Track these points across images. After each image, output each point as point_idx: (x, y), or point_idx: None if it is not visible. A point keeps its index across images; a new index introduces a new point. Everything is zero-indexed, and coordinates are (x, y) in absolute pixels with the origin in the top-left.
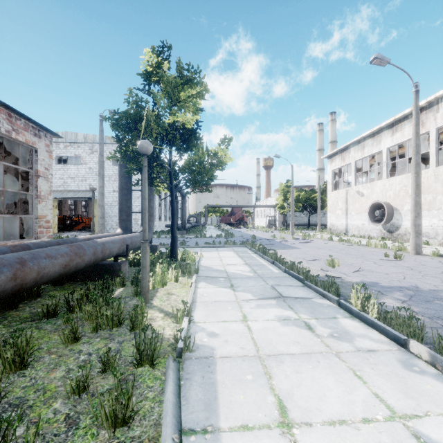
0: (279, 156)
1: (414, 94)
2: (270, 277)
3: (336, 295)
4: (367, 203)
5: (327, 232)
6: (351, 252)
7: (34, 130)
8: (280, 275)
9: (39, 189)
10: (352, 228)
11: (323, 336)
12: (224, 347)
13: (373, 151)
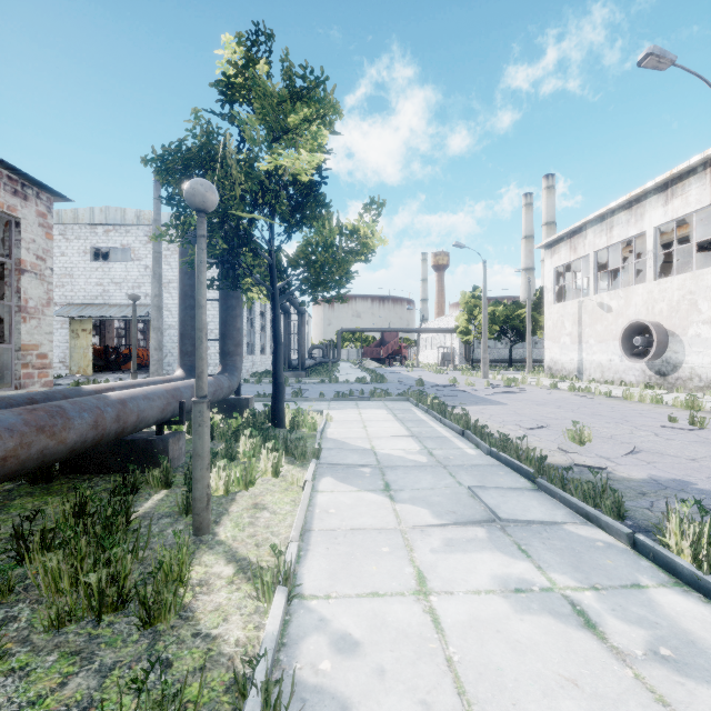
0: (463, 245)
1: None
2: (463, 467)
3: (614, 515)
4: (617, 323)
5: (545, 374)
6: (601, 412)
7: (14, 184)
8: (481, 462)
9: (23, 295)
10: (590, 368)
11: (634, 655)
12: (376, 698)
13: (629, 233)
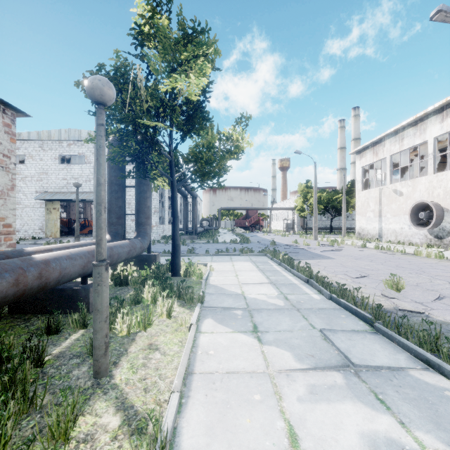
0: (301, 152)
1: None
2: (312, 310)
3: None
4: (407, 203)
5: (356, 237)
6: (402, 265)
7: None
8: (325, 306)
9: None
10: (387, 233)
11: None
12: None
13: (415, 142)
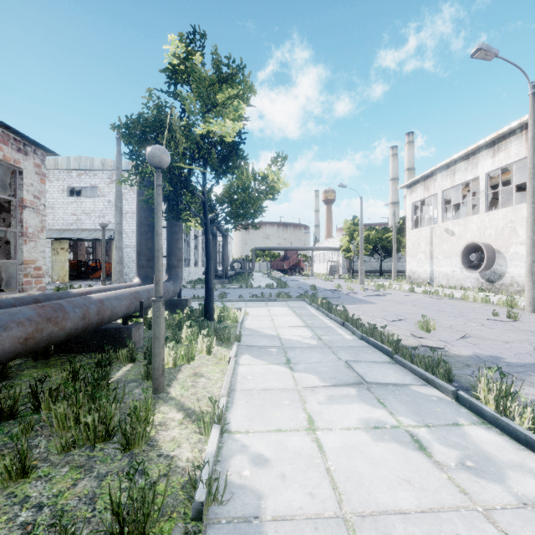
0: (345, 186)
1: (531, 97)
2: (342, 348)
3: (446, 379)
4: (458, 244)
5: (406, 282)
6: (444, 309)
7: (18, 144)
8: (356, 344)
9: (24, 224)
10: (439, 276)
11: (449, 465)
12: (279, 491)
13: (467, 177)
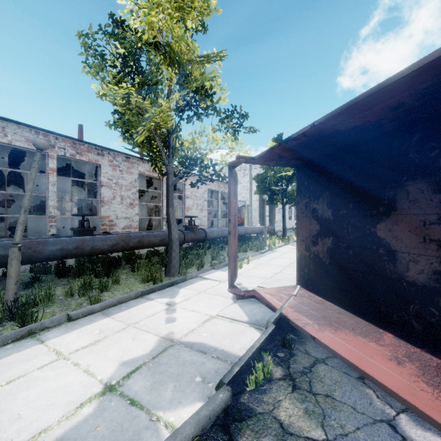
0: None
1: None
2: None
3: None
4: None
5: None
6: None
7: None
8: None
9: None
10: None
11: None
12: (280, 251)
13: None
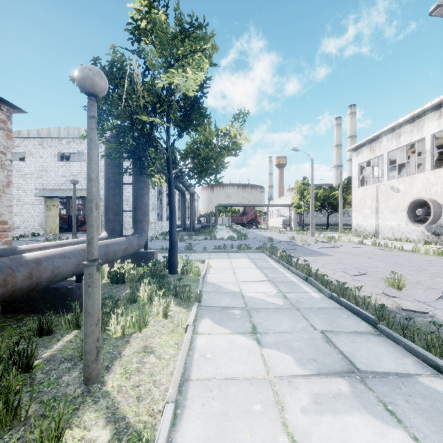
0: (298, 149)
1: None
2: (312, 310)
3: None
4: (404, 200)
5: (352, 234)
6: (401, 262)
7: None
8: (326, 305)
9: None
10: (384, 230)
11: None
12: None
13: (412, 139)
